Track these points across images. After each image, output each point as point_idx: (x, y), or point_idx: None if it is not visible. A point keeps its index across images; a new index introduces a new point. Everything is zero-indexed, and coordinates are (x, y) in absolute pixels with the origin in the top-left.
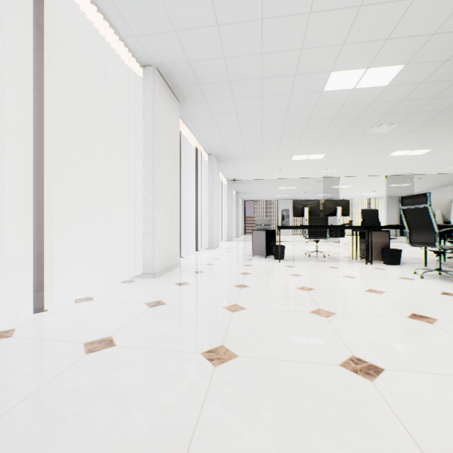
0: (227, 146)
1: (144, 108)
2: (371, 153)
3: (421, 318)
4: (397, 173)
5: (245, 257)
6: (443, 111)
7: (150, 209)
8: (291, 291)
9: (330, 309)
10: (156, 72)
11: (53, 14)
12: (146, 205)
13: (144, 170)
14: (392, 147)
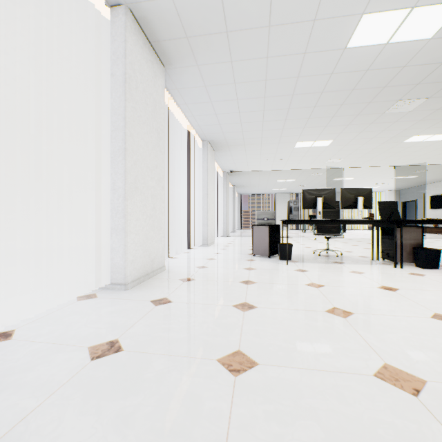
0: (223, 130)
1: (113, 62)
2: (385, 138)
3: None
4: (407, 163)
5: (245, 256)
6: None
7: (120, 197)
8: (321, 317)
9: (408, 367)
10: (128, 14)
11: None
12: (116, 192)
13: (113, 145)
14: (411, 131)
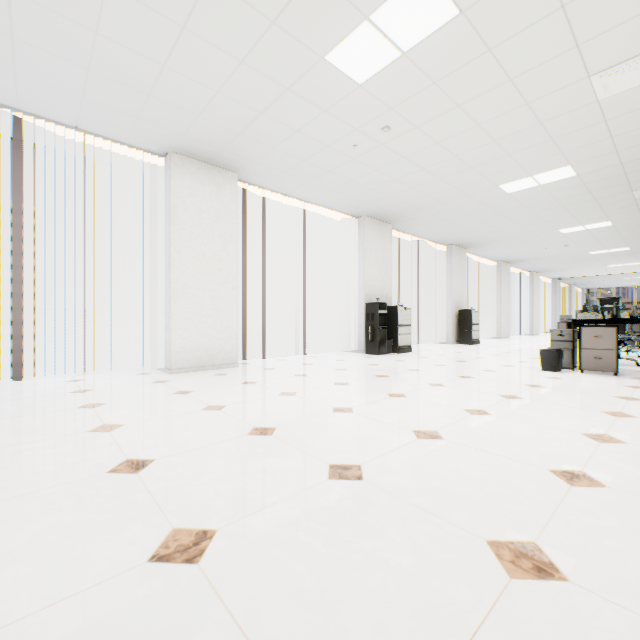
0: (542, 268)
1: (496, 276)
2: None
3: None
4: None
5: None
6: None
7: (499, 313)
8: None
9: None
10: (501, 263)
11: (472, 260)
12: (497, 312)
13: (496, 299)
14: None
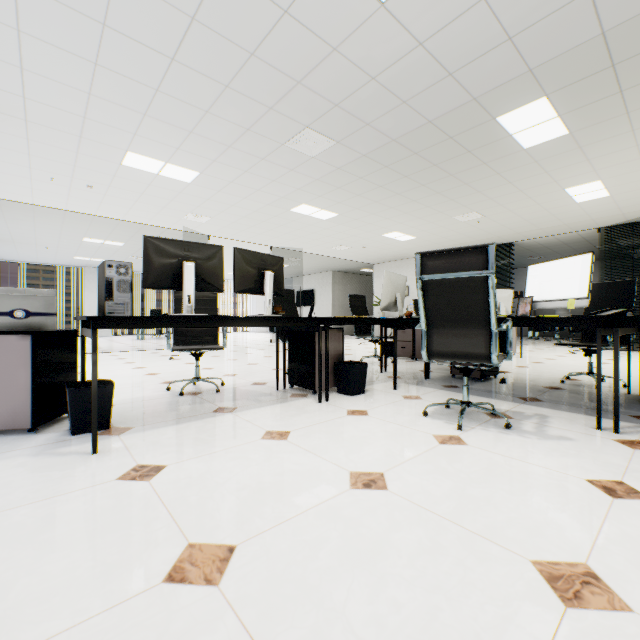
0: None
1: None
2: (273, 196)
3: None
4: (285, 245)
5: None
6: (393, 143)
7: None
8: None
9: None
10: None
11: None
12: None
13: None
14: (303, 194)
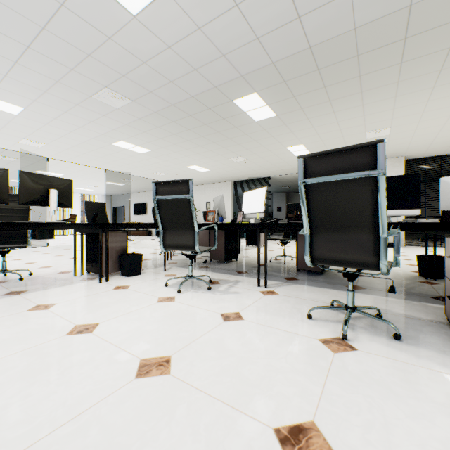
0: None
1: None
2: (95, 133)
3: (305, 445)
4: (117, 169)
5: None
6: (173, 106)
7: None
8: None
9: None
10: None
11: None
12: None
13: None
14: (119, 134)
